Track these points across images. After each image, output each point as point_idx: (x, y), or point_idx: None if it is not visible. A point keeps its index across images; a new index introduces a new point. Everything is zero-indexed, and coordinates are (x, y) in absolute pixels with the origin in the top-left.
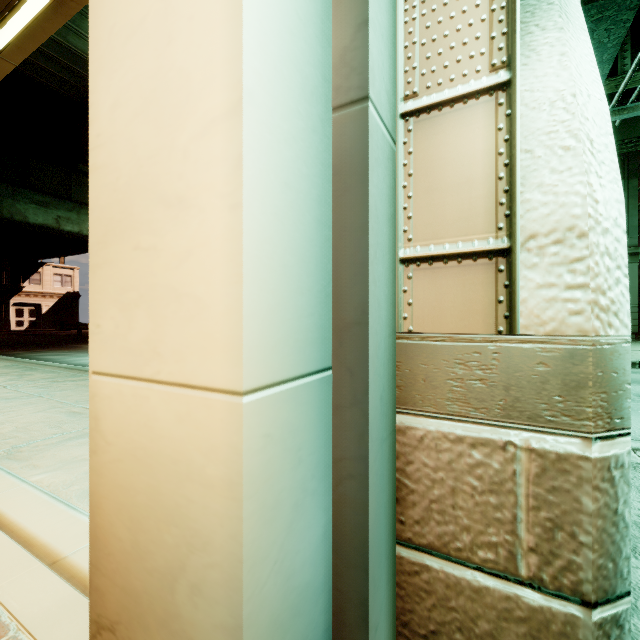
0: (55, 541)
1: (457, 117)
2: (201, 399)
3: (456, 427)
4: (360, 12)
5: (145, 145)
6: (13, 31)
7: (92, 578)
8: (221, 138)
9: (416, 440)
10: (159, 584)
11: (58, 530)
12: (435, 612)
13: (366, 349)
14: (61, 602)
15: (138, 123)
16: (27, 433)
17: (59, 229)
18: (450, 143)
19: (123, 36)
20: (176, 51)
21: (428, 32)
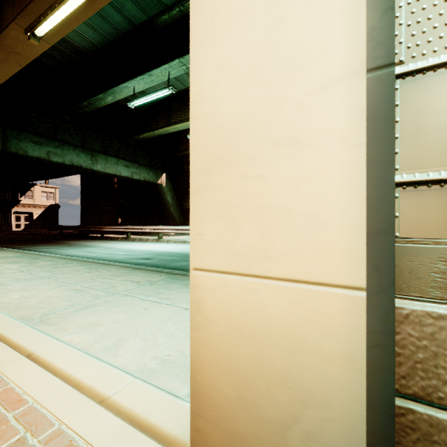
0: (97, 385)
1: (439, 79)
2: (317, 292)
3: (439, 308)
4: (386, 0)
5: (252, 99)
6: (57, 20)
7: (193, 422)
8: (341, 93)
9: (402, 317)
10: (268, 430)
11: (96, 376)
12: (419, 444)
13: (392, 251)
14: (118, 431)
15: (244, 83)
16: (49, 305)
17: (49, 160)
18: (433, 98)
19: (228, 18)
20: (288, 28)
21: (413, 16)
